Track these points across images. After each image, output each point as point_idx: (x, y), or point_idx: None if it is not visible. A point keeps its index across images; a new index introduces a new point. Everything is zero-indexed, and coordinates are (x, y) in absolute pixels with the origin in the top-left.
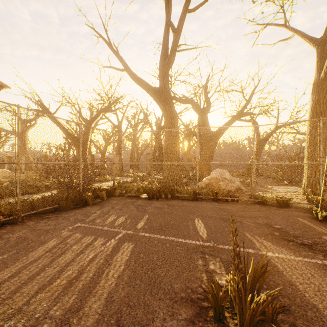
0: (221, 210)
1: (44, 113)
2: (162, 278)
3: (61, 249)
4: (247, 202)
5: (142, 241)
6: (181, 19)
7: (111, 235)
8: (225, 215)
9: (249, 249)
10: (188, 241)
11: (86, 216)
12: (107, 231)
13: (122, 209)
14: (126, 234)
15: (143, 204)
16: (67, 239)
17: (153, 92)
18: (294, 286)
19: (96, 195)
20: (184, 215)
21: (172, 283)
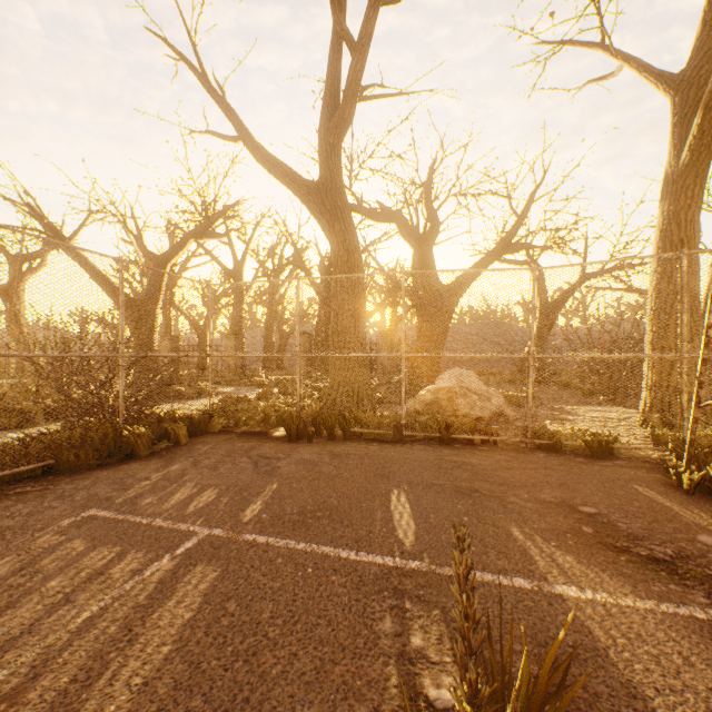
0: (457, 468)
1: (13, 229)
2: (270, 687)
3: (11, 590)
4: (518, 446)
5: (244, 560)
6: (367, 20)
7: (167, 542)
8: (465, 480)
9: (518, 579)
10: (364, 559)
11: (120, 488)
12: (161, 530)
13: (217, 468)
14: (209, 538)
15: (274, 453)
16: (43, 559)
17: (304, 191)
18: (642, 703)
19: (163, 433)
20: (367, 483)
21: (298, 704)
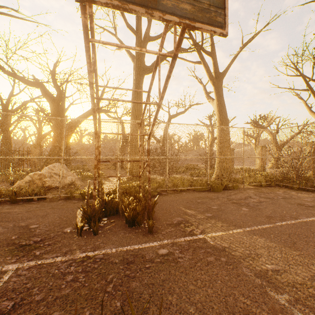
0: None
1: None
2: None
3: None
4: (57, 199)
5: None
6: None
7: None
8: None
9: None
10: None
11: None
12: None
13: None
14: None
15: None
16: None
17: None
18: None
19: None
20: None
21: None
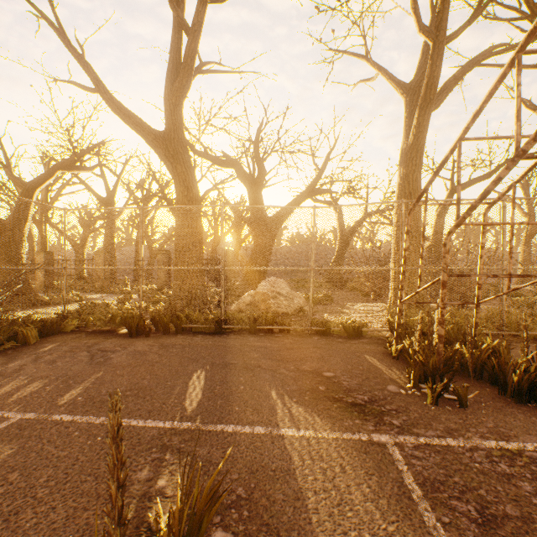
0: (253, 350)
1: None
2: None
3: None
4: (303, 332)
5: (44, 436)
6: (198, 11)
7: None
8: (255, 359)
9: (259, 427)
10: (149, 425)
11: None
12: None
13: (55, 362)
14: (19, 422)
15: (113, 346)
16: None
17: (152, 138)
18: (301, 502)
19: (14, 335)
20: (179, 366)
21: None
